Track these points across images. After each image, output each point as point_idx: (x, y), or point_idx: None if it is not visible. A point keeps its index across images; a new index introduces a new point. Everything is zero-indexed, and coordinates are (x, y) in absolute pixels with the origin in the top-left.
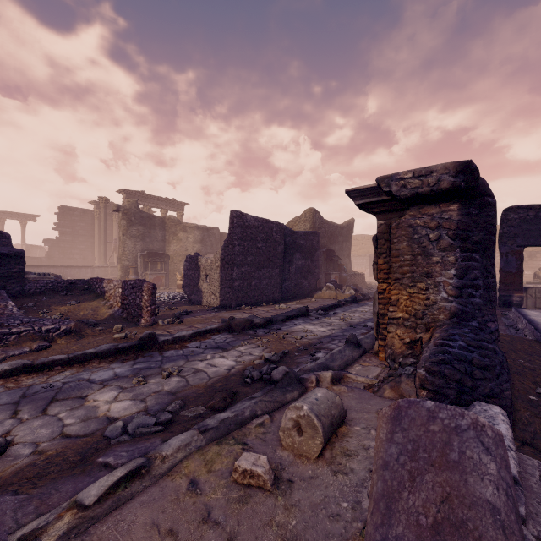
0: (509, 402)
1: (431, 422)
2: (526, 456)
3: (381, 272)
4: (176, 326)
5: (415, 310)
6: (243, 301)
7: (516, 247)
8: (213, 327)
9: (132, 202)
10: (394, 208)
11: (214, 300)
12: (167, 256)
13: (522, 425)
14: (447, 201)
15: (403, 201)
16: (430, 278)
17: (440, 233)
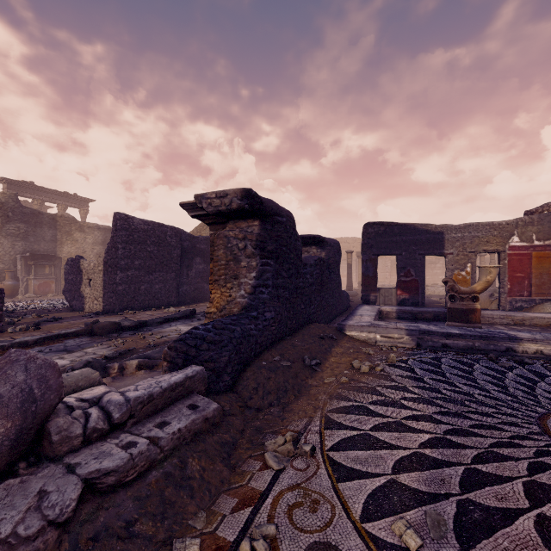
0: (223, 365)
1: (4, 359)
2: (199, 396)
3: (212, 275)
4: (28, 333)
5: (221, 305)
6: (130, 306)
7: (373, 255)
8: (69, 331)
9: (9, 195)
10: (219, 221)
11: (97, 306)
12: (59, 259)
13: (242, 381)
14: (252, 218)
15: (216, 216)
16: (237, 279)
17: (246, 243)
